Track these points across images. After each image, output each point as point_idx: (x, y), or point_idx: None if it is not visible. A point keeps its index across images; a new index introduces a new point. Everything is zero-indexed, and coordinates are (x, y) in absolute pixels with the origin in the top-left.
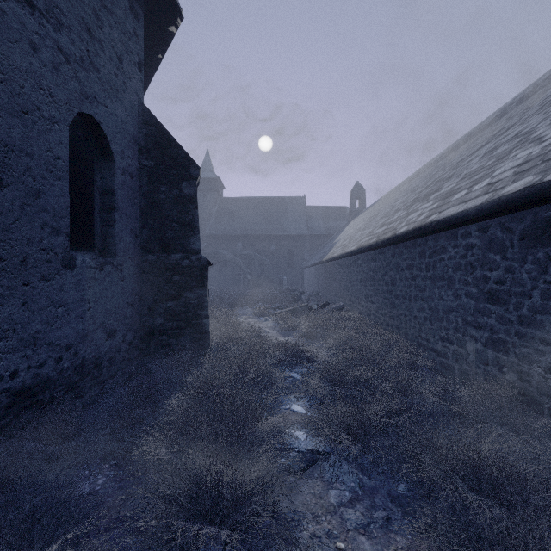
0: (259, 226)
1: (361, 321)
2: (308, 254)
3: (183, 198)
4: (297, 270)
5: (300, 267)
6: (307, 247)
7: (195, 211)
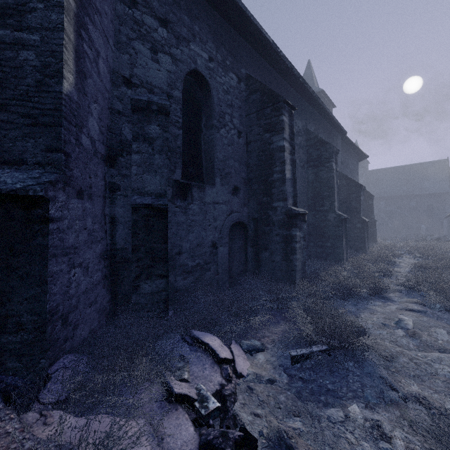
0: (399, 189)
1: (448, 244)
2: (449, 207)
3: (369, 205)
4: (437, 221)
5: (440, 218)
6: (449, 202)
7: (373, 208)
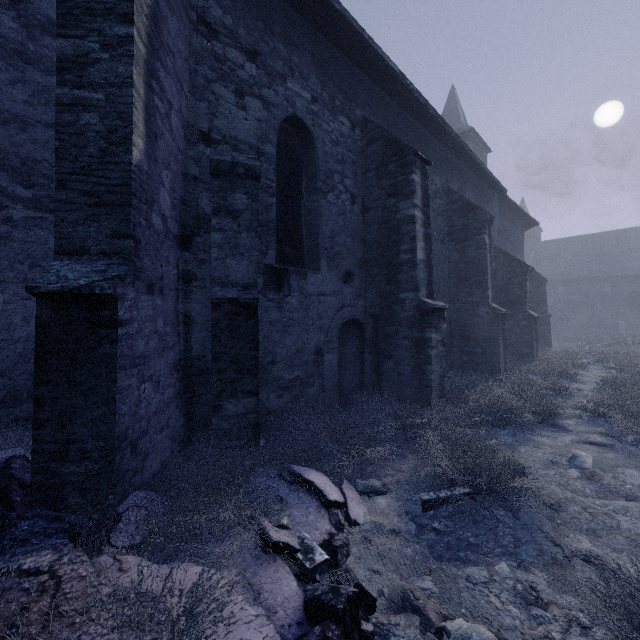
0: (587, 268)
1: None
2: None
3: (540, 292)
4: None
5: None
6: None
7: (545, 297)
